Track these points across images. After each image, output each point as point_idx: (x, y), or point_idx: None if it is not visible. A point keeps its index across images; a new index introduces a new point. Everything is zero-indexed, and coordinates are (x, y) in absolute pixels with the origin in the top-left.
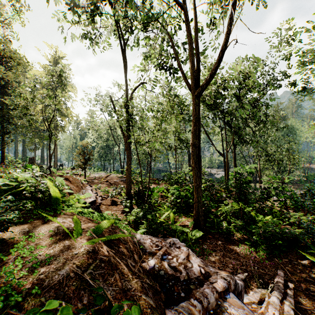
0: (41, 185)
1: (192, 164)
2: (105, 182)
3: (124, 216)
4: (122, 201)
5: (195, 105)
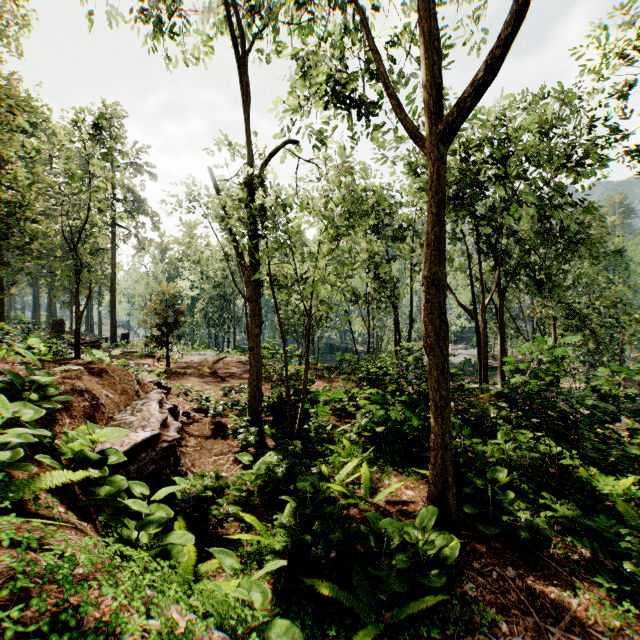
0: None
1: (426, 338)
2: (211, 375)
3: (237, 475)
4: (239, 428)
5: (437, 161)
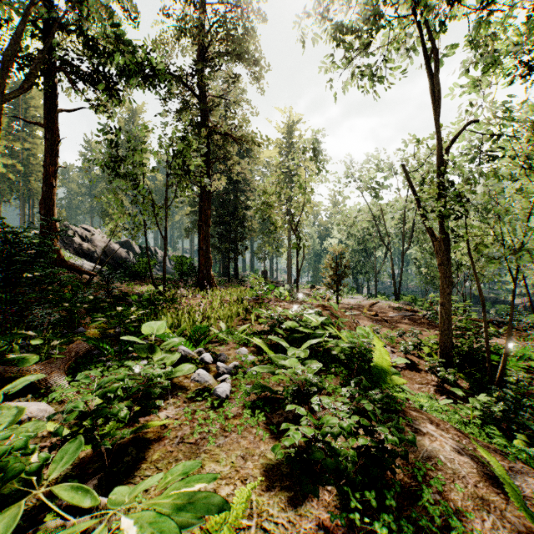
0: (362, 346)
1: None
2: (373, 317)
3: (452, 404)
4: (434, 366)
5: None
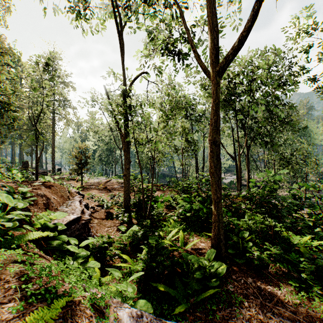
0: None
1: (210, 169)
2: (104, 189)
3: (118, 236)
4: (119, 214)
5: (215, 85)
